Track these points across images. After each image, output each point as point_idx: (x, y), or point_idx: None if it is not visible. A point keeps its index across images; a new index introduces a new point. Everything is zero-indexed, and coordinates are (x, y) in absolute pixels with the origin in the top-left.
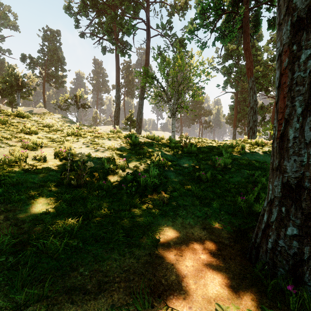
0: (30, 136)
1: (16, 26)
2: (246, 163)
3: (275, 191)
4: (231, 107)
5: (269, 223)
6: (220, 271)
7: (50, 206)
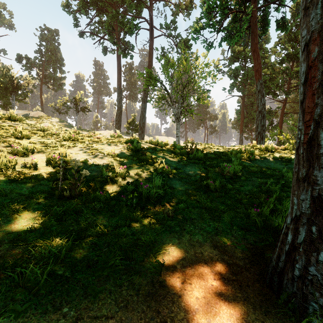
0: (21, 141)
1: (11, 25)
2: (257, 170)
3: (302, 206)
4: (238, 111)
5: (296, 244)
6: (238, 304)
7: (37, 222)
